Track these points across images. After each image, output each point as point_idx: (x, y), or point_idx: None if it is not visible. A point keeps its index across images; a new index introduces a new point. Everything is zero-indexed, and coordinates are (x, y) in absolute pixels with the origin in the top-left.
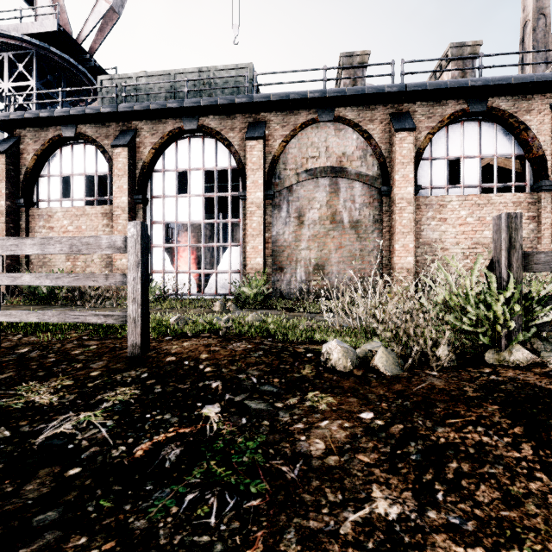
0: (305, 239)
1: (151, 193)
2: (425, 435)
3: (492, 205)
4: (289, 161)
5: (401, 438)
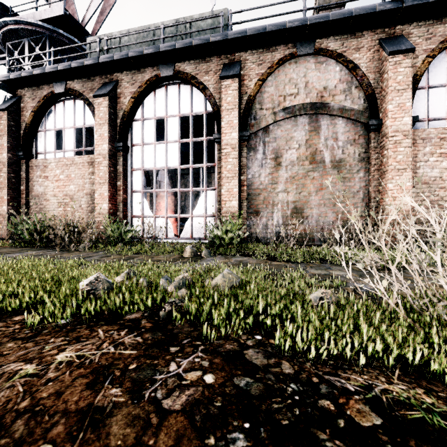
0: (282, 181)
1: (131, 141)
2: None
3: None
4: (265, 100)
5: None
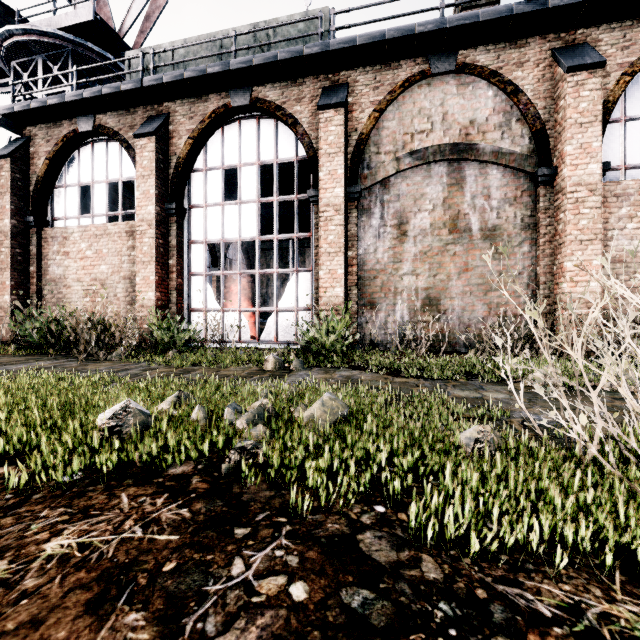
0: (409, 258)
1: (189, 202)
2: None
3: None
4: (384, 141)
5: None
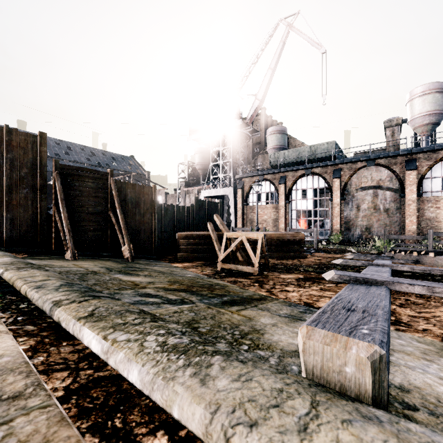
0: (360, 217)
1: (291, 199)
2: None
3: None
4: (352, 184)
5: None
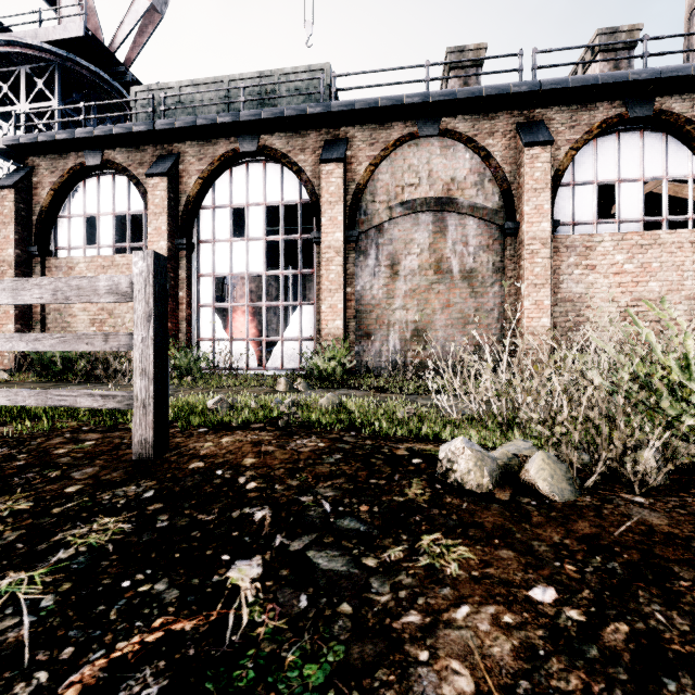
0: (400, 295)
1: (198, 237)
2: (687, 656)
3: (660, 246)
4: (378, 191)
5: (637, 665)
